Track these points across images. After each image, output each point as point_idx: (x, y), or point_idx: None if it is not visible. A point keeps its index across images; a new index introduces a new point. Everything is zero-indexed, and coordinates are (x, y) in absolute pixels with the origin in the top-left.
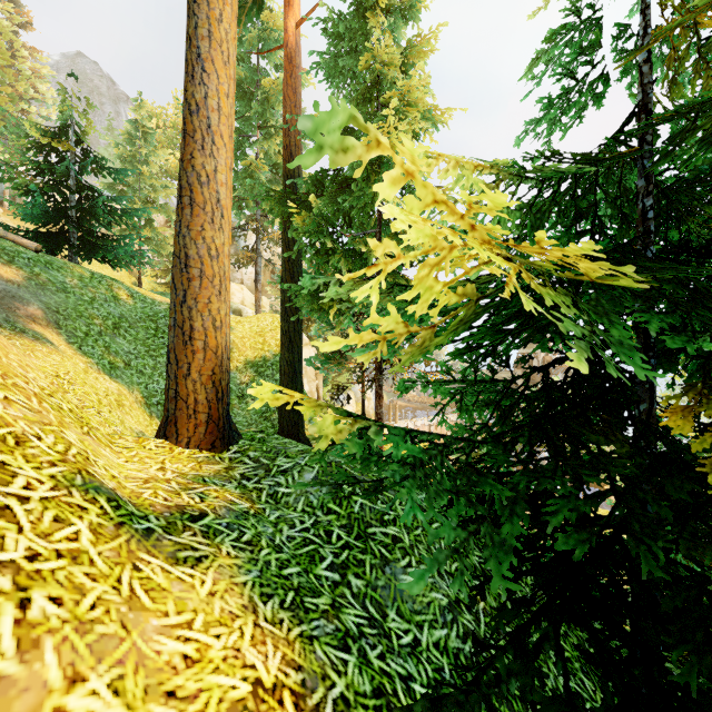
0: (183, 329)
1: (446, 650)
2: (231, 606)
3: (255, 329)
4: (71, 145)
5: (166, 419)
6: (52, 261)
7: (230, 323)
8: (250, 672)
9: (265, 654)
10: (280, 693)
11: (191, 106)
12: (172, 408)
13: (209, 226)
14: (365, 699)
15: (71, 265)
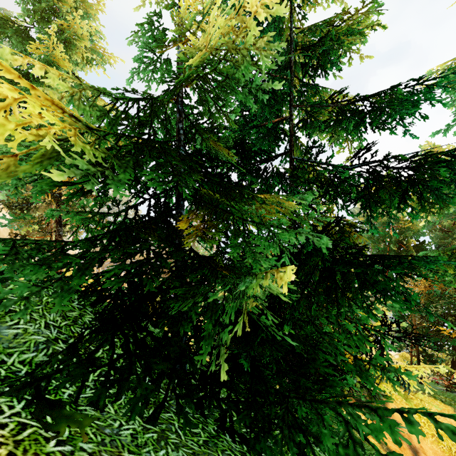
0: None
1: (30, 363)
2: None
3: None
4: None
5: None
6: None
7: None
8: None
9: None
10: None
11: None
12: None
13: None
14: None
15: None
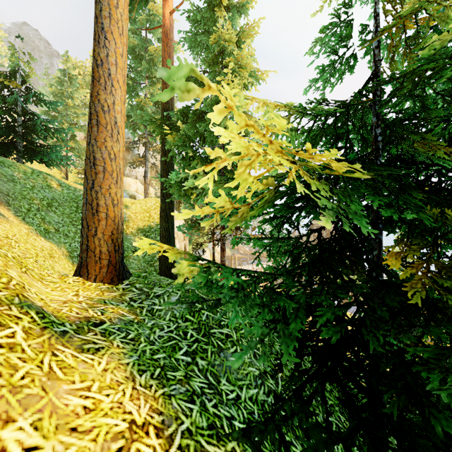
0: (91, 205)
1: (256, 401)
2: (118, 377)
3: (144, 208)
4: (18, 84)
5: (80, 264)
6: (4, 161)
7: (127, 203)
8: (128, 416)
9: (138, 405)
10: (147, 428)
11: (98, 61)
12: (85, 257)
13: (109, 139)
14: (202, 430)
15: (18, 164)
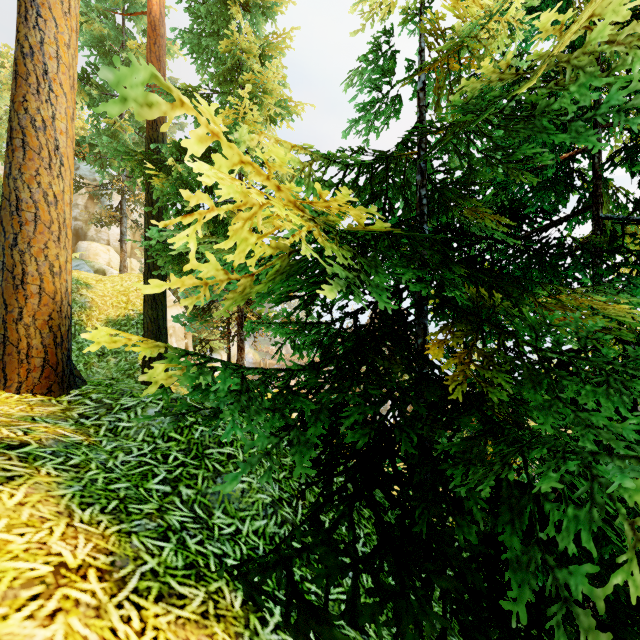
0: (13, 273)
1: (264, 535)
2: (43, 513)
3: (118, 288)
4: None
5: None
6: None
7: (90, 281)
8: (55, 558)
9: (74, 545)
10: (85, 571)
11: (24, 48)
12: (0, 354)
13: (46, 172)
14: (175, 571)
15: None
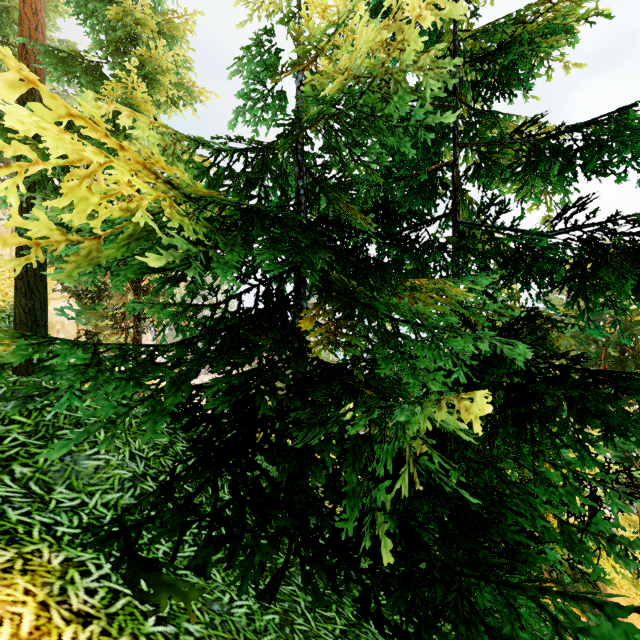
0: None
1: (116, 506)
2: None
3: None
4: None
5: None
6: None
7: None
8: None
9: None
10: None
11: None
12: None
13: None
14: None
15: None
